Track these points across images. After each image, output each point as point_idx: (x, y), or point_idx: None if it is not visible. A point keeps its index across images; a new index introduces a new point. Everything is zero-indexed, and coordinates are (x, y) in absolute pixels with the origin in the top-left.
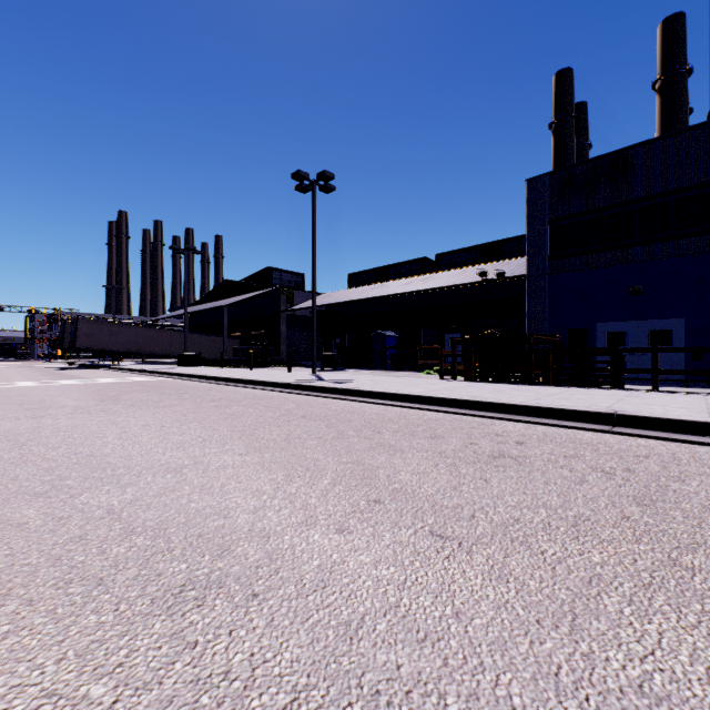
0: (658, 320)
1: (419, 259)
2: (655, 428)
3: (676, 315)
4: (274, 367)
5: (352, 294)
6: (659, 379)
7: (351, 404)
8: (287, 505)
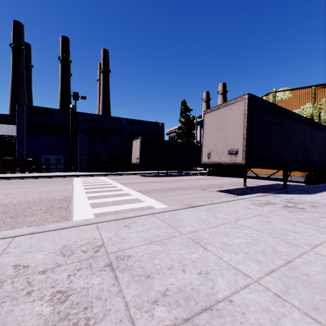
0: (58, 155)
1: None
2: (56, 177)
3: (62, 155)
4: None
5: None
6: (58, 171)
7: None
8: (12, 186)
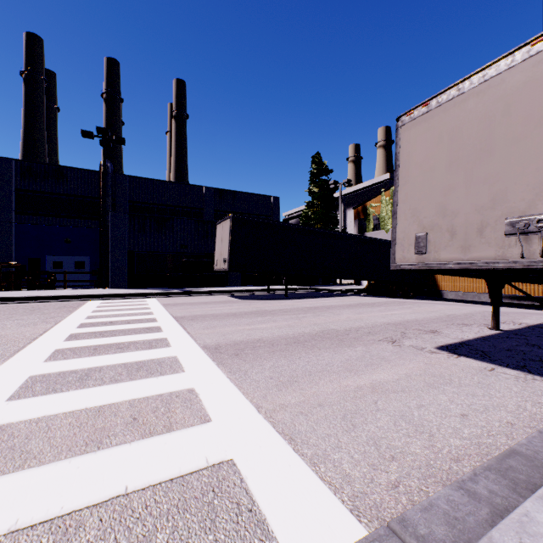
0: (79, 256)
1: None
2: (51, 299)
3: (86, 255)
4: None
5: None
6: (79, 285)
7: None
8: None
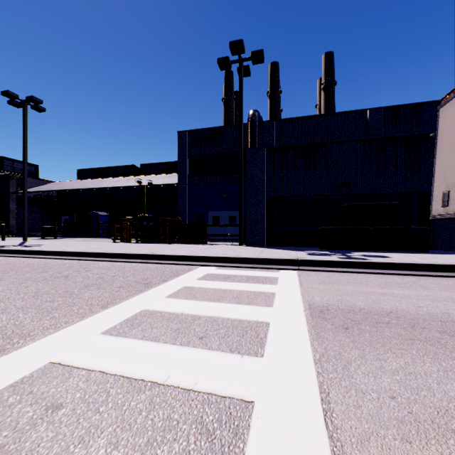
0: (231, 211)
1: (130, 165)
2: (165, 259)
3: (237, 209)
4: (0, 237)
5: (76, 184)
6: (231, 239)
7: (21, 259)
8: None
